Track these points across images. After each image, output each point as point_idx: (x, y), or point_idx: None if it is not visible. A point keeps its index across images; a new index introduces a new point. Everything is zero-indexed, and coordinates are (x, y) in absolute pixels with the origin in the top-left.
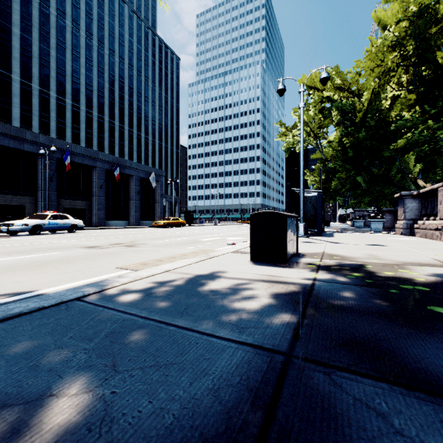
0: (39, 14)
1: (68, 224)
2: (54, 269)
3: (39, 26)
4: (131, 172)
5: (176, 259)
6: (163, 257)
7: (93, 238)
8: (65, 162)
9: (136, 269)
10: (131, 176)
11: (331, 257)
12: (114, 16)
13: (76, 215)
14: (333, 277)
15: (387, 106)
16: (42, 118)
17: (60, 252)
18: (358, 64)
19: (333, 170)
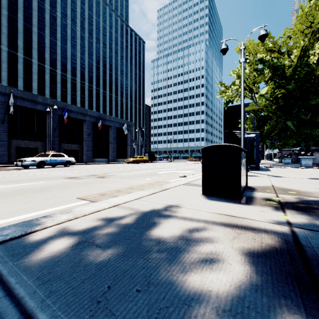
0: (49, 17)
1: (64, 160)
2: (24, 198)
3: (50, 25)
4: (110, 123)
5: (133, 190)
6: (122, 188)
7: (78, 171)
8: (64, 117)
9: (93, 200)
10: (110, 126)
11: (285, 191)
12: (99, 15)
13: (72, 154)
14: (312, 221)
15: (314, 62)
16: (52, 88)
17: (44, 182)
18: (286, 30)
19: (264, 119)
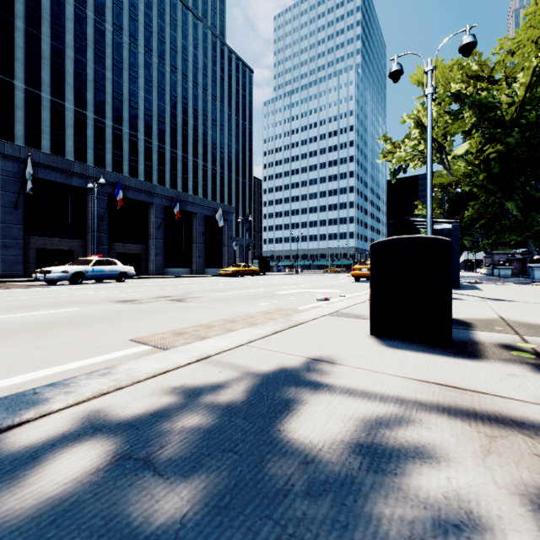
0: (93, 31)
1: (115, 272)
2: (34, 339)
3: (94, 45)
4: (194, 208)
5: (236, 324)
6: (214, 321)
7: (139, 289)
8: (117, 198)
9: (159, 345)
10: (194, 214)
11: (534, 329)
12: (176, 27)
13: (130, 261)
14: None
15: None
16: (97, 150)
17: (77, 309)
18: (503, 42)
19: (460, 199)
